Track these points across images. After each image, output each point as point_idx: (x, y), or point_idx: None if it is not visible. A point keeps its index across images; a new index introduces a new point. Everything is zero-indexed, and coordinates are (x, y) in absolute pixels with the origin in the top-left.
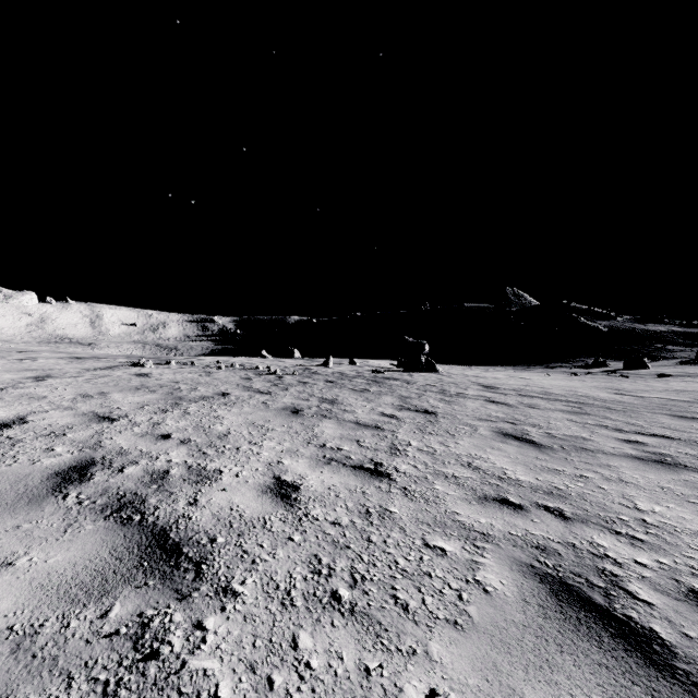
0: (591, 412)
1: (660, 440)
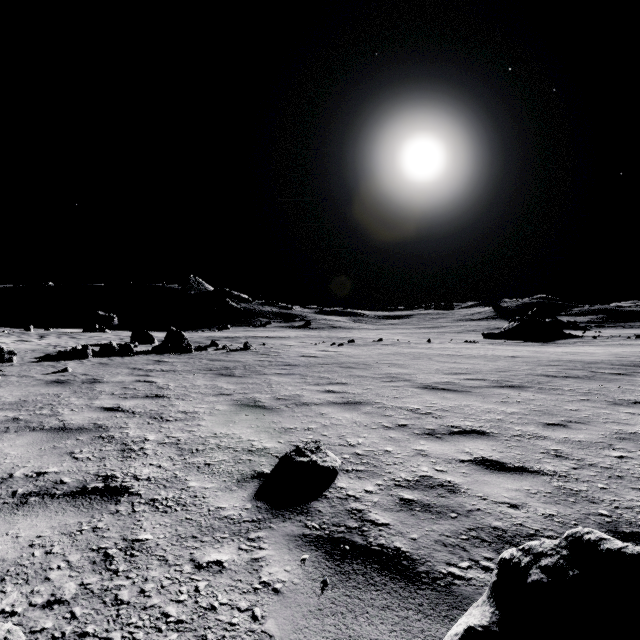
0: None
1: None
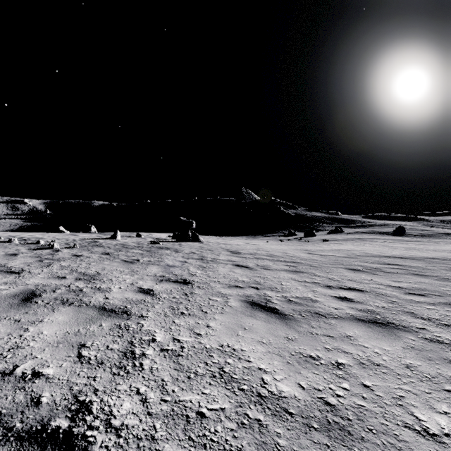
0: (303, 270)
1: (357, 293)
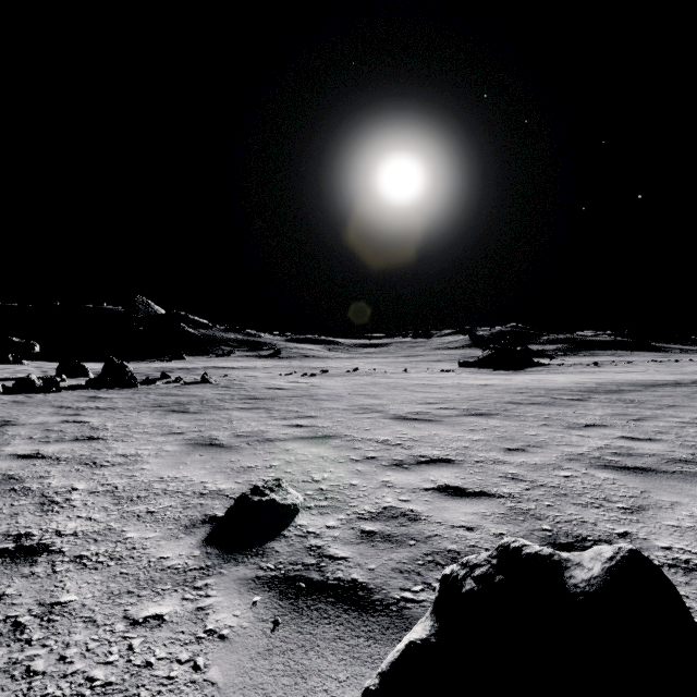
0: None
1: None
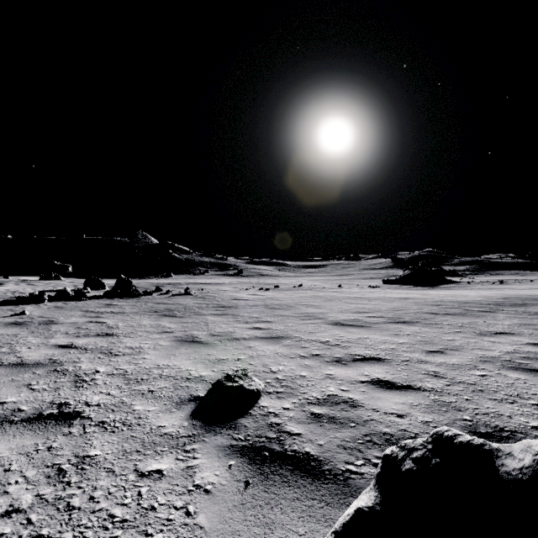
0: None
1: None
